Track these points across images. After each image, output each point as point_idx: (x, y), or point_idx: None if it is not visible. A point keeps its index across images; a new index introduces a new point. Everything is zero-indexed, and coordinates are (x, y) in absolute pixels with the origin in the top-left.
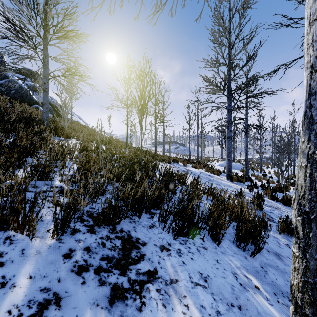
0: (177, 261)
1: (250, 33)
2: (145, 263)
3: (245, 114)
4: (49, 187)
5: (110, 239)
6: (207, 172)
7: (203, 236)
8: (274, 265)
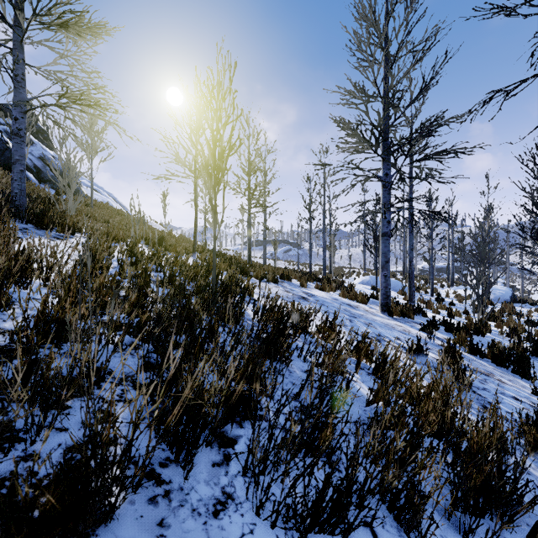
0: None
1: (425, 40)
2: None
3: (409, 192)
4: None
5: None
6: (345, 298)
7: (374, 517)
8: None
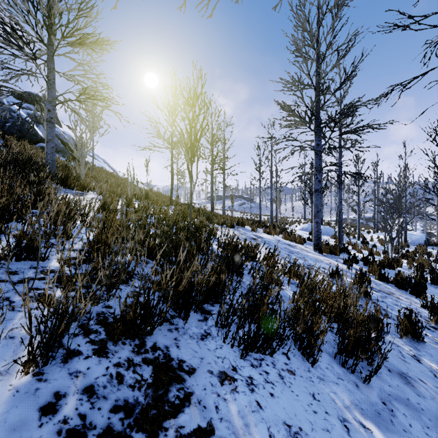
0: (247, 403)
1: (348, 41)
2: (192, 411)
3: (338, 157)
4: (37, 273)
5: (133, 367)
6: (286, 240)
7: (288, 350)
8: (402, 397)
